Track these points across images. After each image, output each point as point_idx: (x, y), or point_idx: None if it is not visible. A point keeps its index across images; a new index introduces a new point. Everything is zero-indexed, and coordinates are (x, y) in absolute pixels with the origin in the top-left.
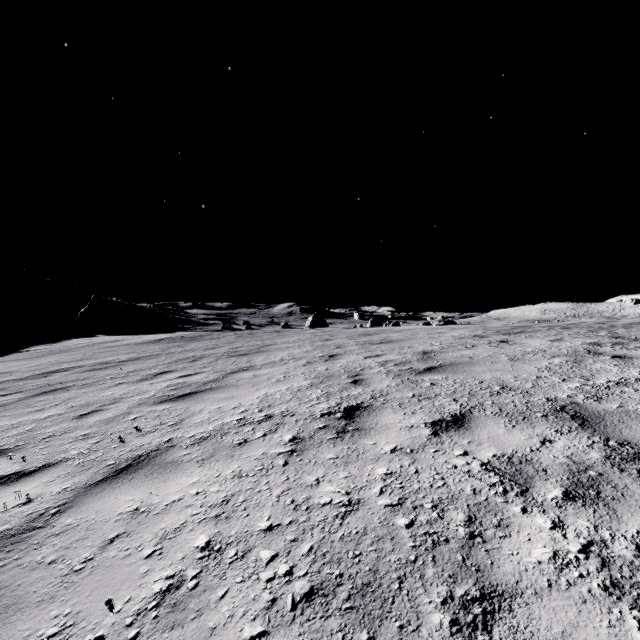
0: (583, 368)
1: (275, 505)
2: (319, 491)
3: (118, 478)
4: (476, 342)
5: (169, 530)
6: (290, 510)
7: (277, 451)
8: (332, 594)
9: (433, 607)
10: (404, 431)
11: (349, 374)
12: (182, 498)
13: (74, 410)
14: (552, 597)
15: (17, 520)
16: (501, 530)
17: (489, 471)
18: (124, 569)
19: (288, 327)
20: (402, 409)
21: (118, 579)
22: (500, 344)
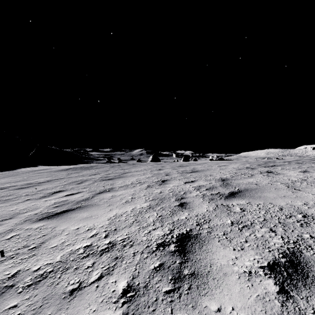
0: None
1: None
2: None
3: None
4: (251, 172)
5: None
6: None
7: None
8: None
9: None
10: (245, 282)
11: (176, 197)
12: None
13: None
14: None
15: None
16: None
17: None
18: None
19: (140, 161)
20: (229, 241)
21: None
22: (269, 174)
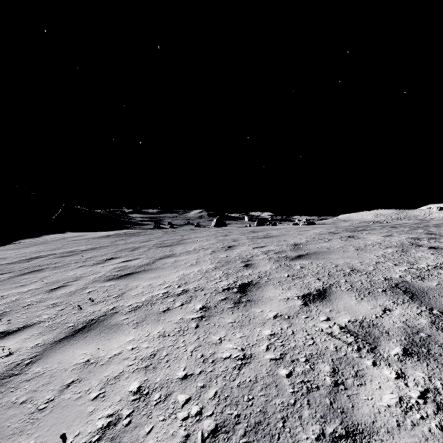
0: (409, 256)
1: (189, 358)
2: (221, 348)
3: (75, 336)
4: (331, 237)
5: (110, 377)
6: (200, 362)
7: (191, 317)
8: (232, 431)
9: (309, 442)
10: (283, 302)
11: (242, 260)
12: (121, 352)
13: (47, 285)
14: (401, 435)
15: (0, 368)
16: (358, 379)
17: (346, 333)
18: (76, 408)
19: (199, 226)
20: (281, 286)
21: (71, 417)
22: (348, 238)
